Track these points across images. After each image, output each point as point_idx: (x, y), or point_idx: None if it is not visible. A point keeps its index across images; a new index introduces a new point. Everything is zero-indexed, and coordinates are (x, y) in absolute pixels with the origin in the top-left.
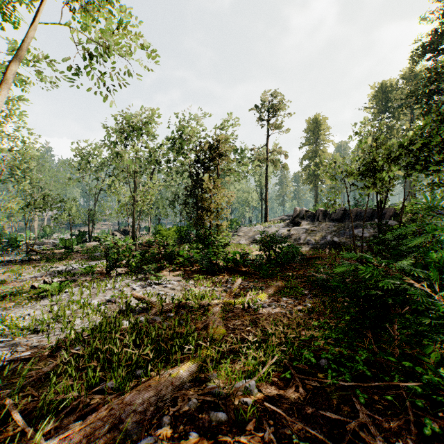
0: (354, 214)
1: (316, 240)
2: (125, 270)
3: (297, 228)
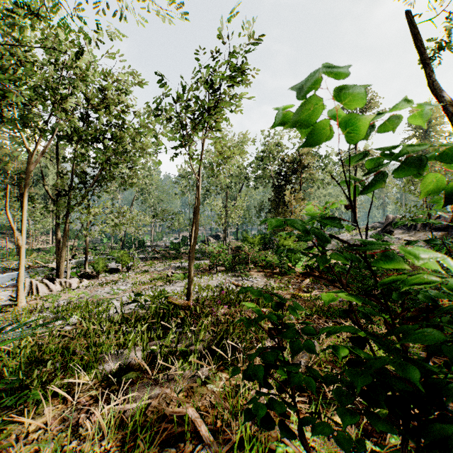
0: None
1: None
2: (221, 268)
3: (387, 237)
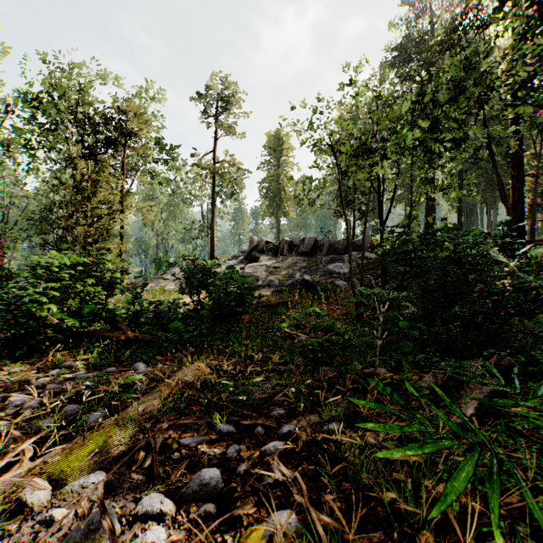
0: (327, 246)
1: (280, 280)
2: None
3: (254, 265)
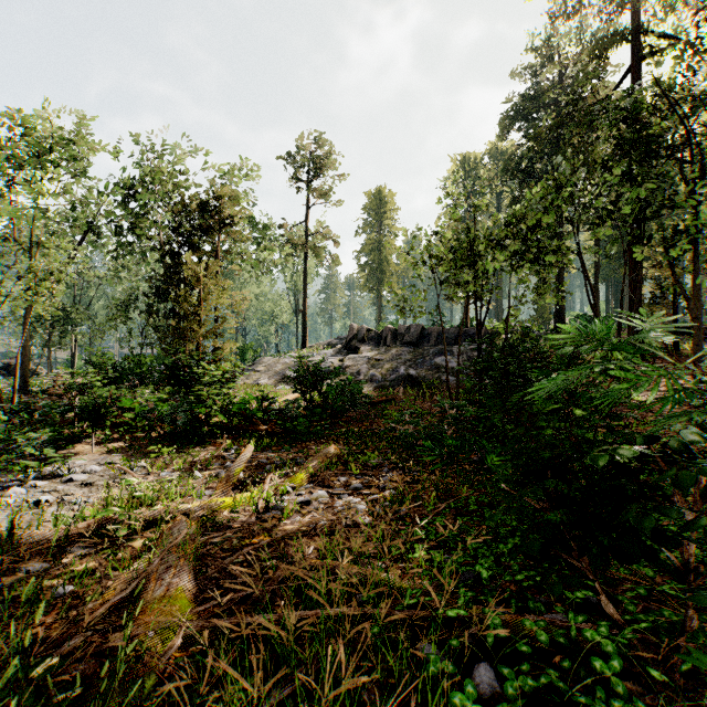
0: (435, 335)
1: (383, 374)
2: None
3: (354, 357)
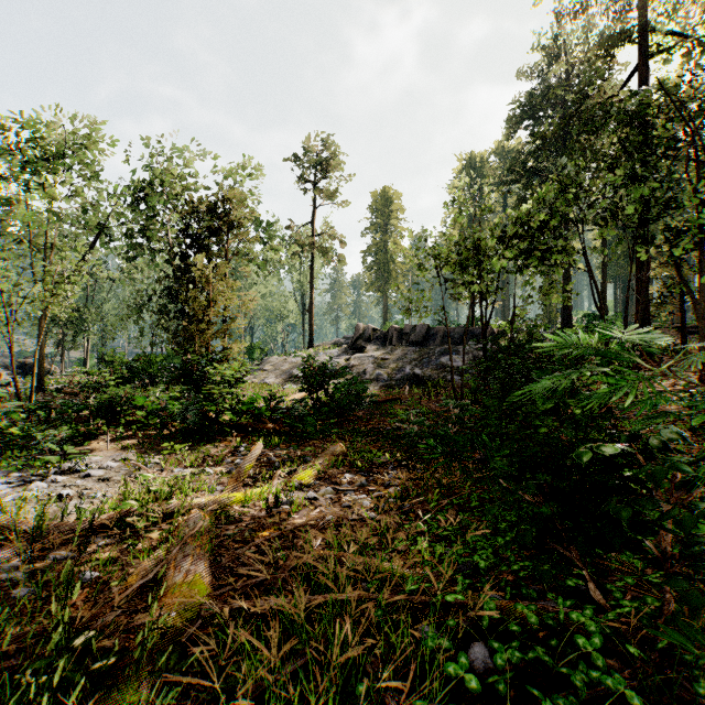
0: (441, 335)
1: (389, 374)
2: None
3: (360, 356)
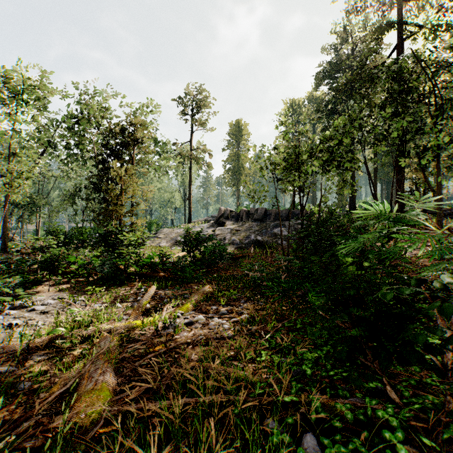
0: (273, 214)
1: (240, 239)
2: None
3: (222, 228)
